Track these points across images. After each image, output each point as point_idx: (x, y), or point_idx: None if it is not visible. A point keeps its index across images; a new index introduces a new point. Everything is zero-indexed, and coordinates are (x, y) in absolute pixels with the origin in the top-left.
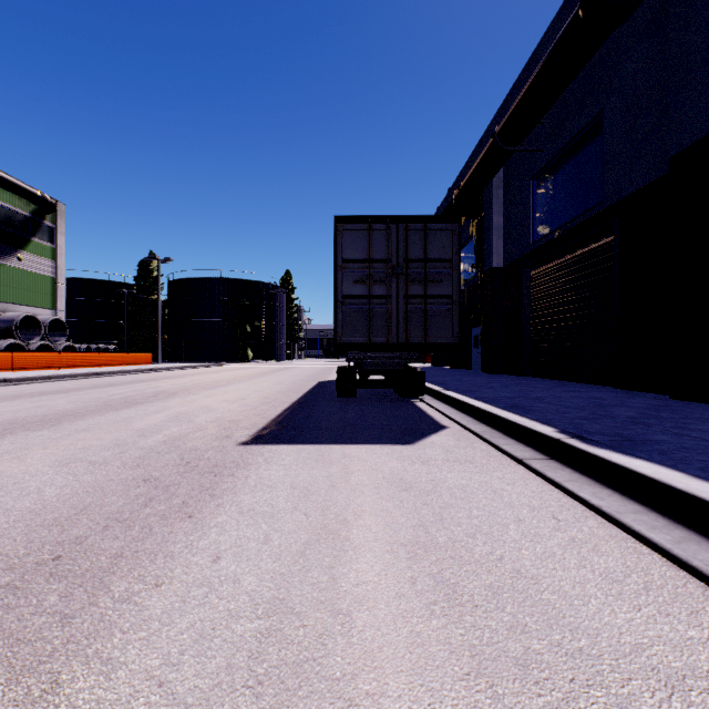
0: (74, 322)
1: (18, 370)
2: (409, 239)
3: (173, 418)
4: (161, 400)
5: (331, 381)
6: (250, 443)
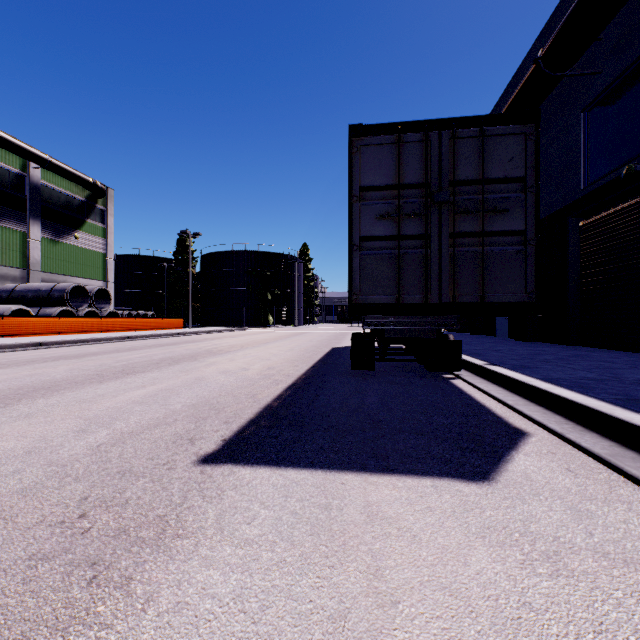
0: (126, 293)
1: (64, 334)
2: (457, 152)
3: (149, 397)
4: (159, 369)
5: (345, 348)
6: (215, 459)
